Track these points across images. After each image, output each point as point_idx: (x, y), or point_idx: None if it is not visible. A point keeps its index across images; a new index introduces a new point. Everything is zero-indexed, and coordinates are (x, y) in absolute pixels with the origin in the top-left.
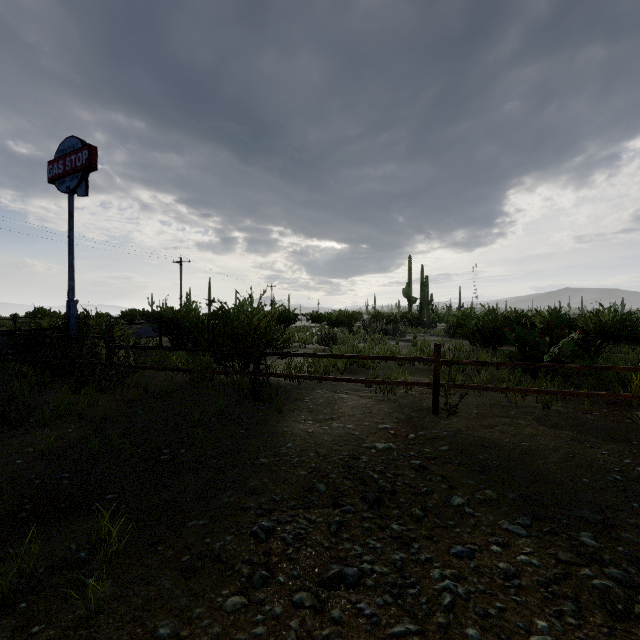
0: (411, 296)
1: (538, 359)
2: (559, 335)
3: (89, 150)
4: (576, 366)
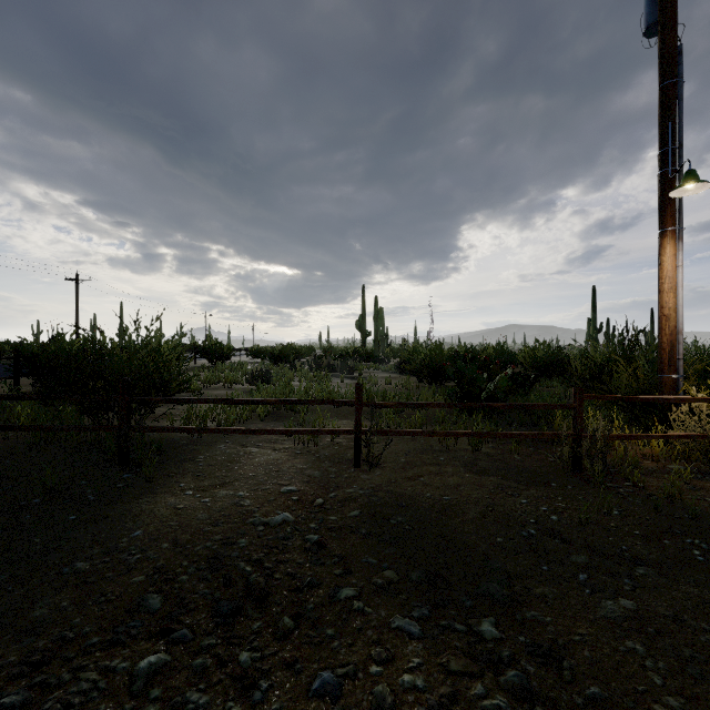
0: (365, 329)
1: (475, 396)
2: (495, 371)
3: None
4: (502, 405)
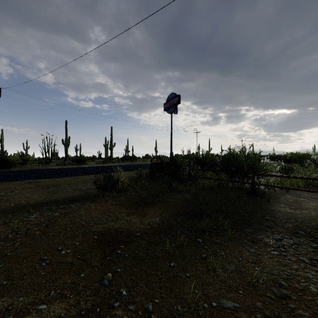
0: None
1: None
2: None
3: (178, 97)
4: None
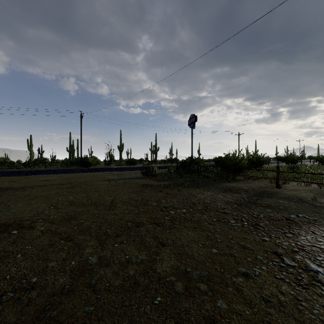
0: None
1: None
2: None
3: (195, 117)
4: None
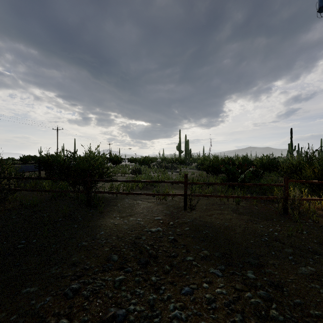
0: (180, 149)
1: (235, 180)
2: (244, 169)
3: None
4: (250, 184)
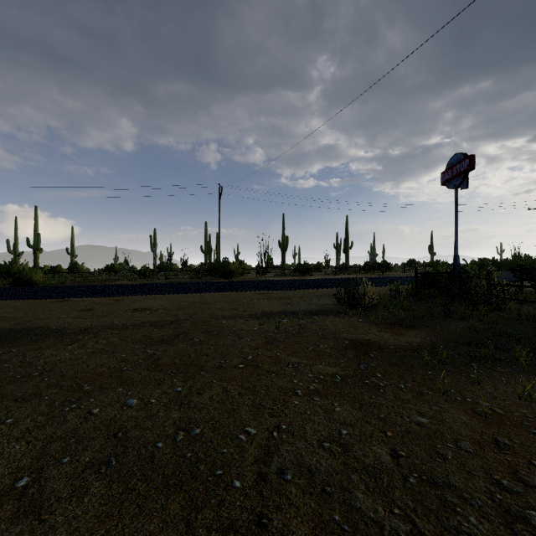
0: None
1: None
2: None
3: (469, 159)
4: None
